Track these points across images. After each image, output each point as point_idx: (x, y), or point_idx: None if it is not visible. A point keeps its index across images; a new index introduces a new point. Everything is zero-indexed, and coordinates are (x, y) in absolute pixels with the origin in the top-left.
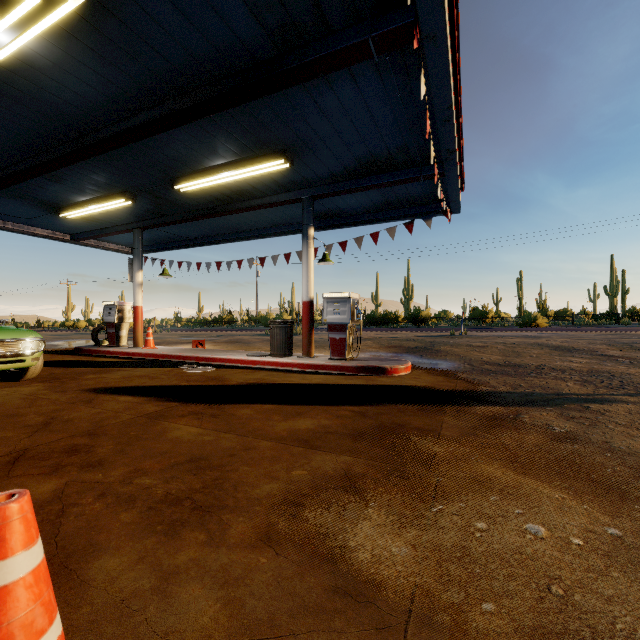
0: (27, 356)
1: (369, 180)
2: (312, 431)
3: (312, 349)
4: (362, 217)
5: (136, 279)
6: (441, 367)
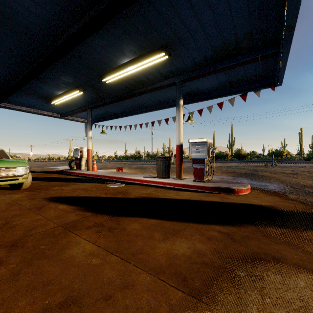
0: (19, 177)
1: (220, 65)
2: (188, 258)
3: (182, 174)
4: (212, 94)
5: (88, 135)
6: (270, 188)
